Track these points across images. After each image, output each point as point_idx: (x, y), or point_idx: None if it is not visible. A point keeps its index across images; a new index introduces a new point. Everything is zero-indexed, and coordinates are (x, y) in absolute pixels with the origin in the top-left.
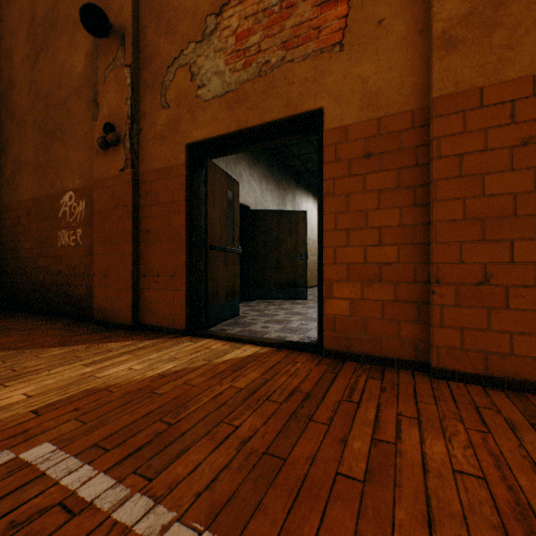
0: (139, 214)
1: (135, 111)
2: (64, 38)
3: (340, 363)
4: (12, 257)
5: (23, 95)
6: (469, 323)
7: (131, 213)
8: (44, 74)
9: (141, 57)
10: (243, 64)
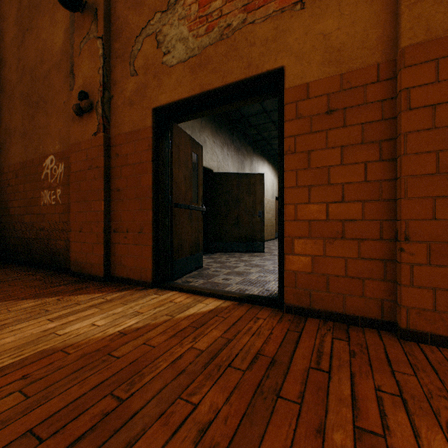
0: (110, 175)
1: (106, 80)
2: (46, 18)
3: (302, 319)
4: (4, 215)
5: (13, 71)
6: (443, 283)
7: (102, 173)
8: (30, 52)
9: (112, 30)
10: (205, 29)
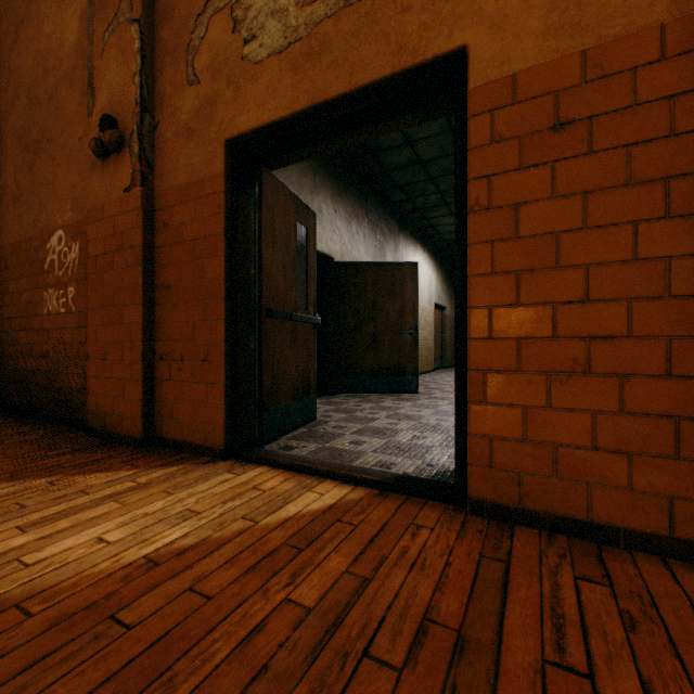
0: (154, 260)
1: (147, 94)
2: None
3: (504, 530)
4: None
5: (0, 92)
6: None
7: (140, 257)
8: (26, 58)
9: (157, 7)
10: None
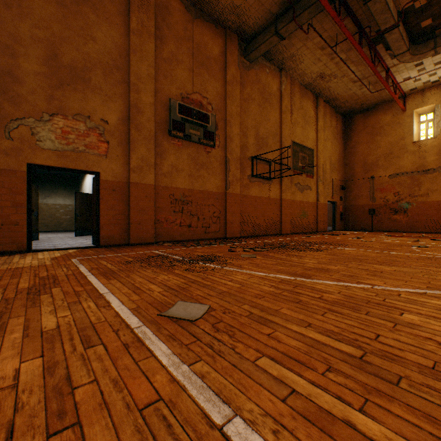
0: None
1: None
2: None
3: (108, 247)
4: None
5: None
6: (137, 232)
7: None
8: None
9: None
10: (66, 143)
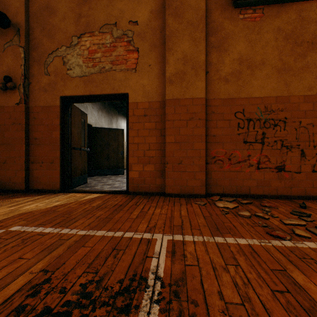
0: (29, 129)
1: (26, 72)
2: None
3: (135, 196)
4: None
5: None
6: (176, 177)
7: (24, 128)
8: None
9: (30, 43)
10: (92, 65)
